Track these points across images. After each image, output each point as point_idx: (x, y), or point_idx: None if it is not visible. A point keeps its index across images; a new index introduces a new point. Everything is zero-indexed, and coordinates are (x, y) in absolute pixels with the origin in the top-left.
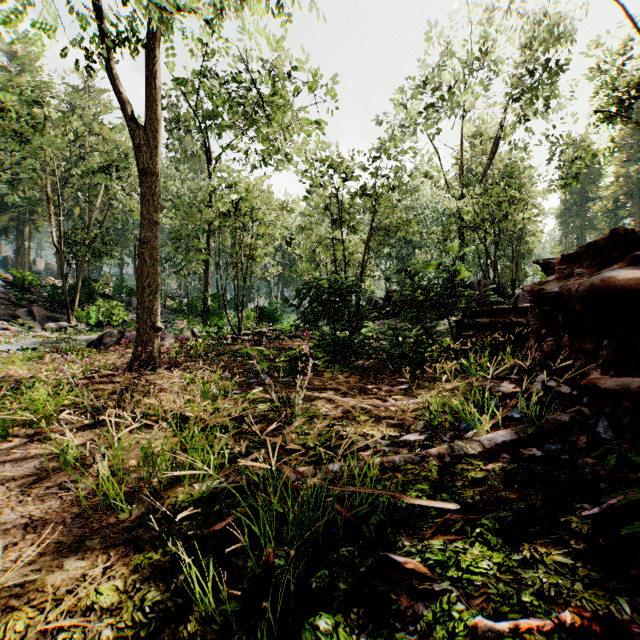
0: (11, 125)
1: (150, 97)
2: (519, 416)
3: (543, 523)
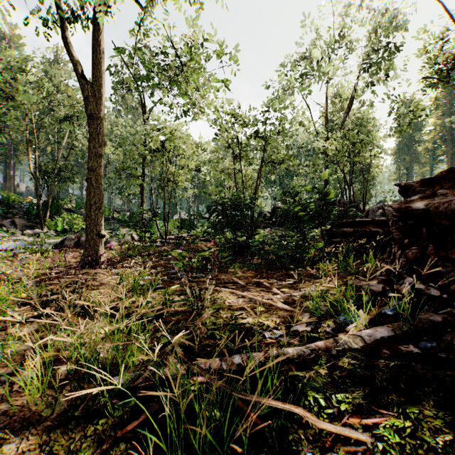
0: None
1: (96, 60)
2: (392, 313)
3: (444, 438)
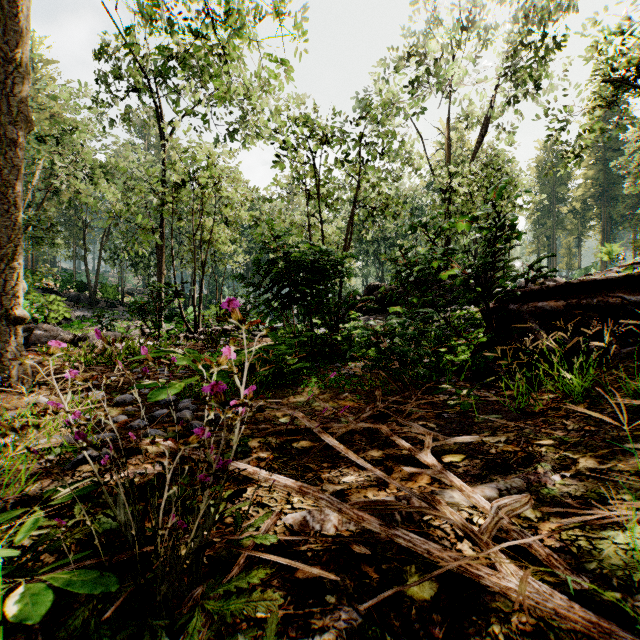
0: None
1: None
2: None
3: None
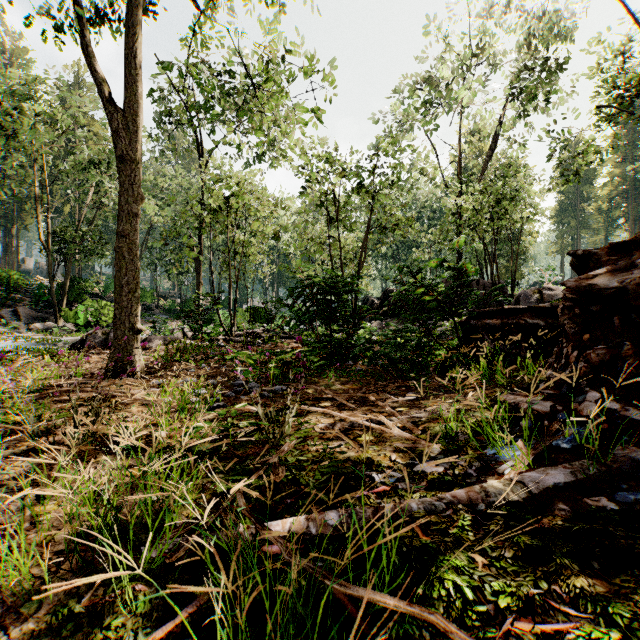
0: None
1: (129, 77)
2: (569, 446)
3: None
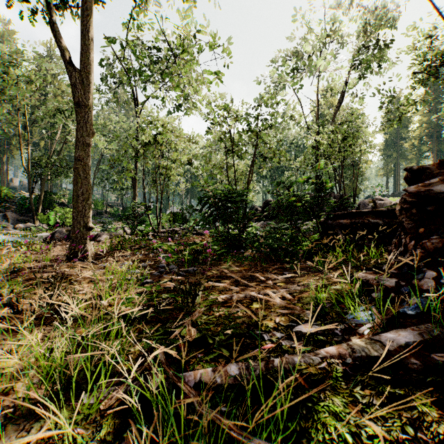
0: None
1: (83, 46)
2: (413, 313)
3: None
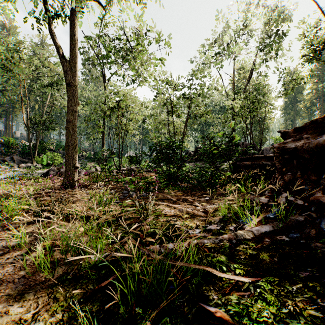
0: (2, 62)
1: (72, 45)
2: (273, 216)
3: (297, 286)
